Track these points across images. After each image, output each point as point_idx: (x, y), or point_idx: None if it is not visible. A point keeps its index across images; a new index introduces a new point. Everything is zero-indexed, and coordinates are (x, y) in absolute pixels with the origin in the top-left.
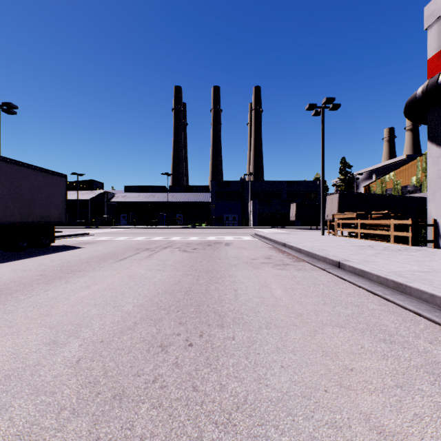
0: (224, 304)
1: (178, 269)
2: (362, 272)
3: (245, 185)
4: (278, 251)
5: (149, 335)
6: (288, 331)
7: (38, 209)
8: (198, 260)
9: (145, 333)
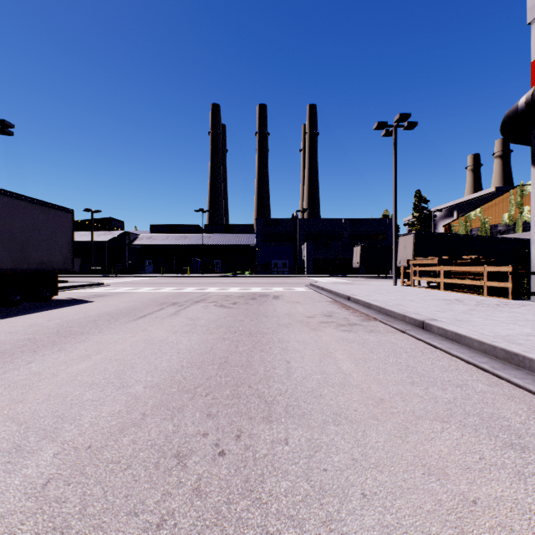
0: (273, 383)
1: (211, 331)
2: (457, 336)
3: (298, 224)
4: (341, 306)
5: (161, 435)
6: (366, 428)
7: (36, 253)
8: (238, 318)
9: (155, 432)
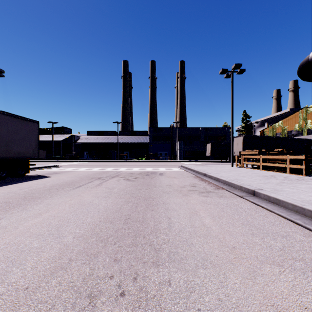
0: (159, 234)
1: (120, 196)
2: (277, 200)
3: (174, 130)
4: (201, 179)
5: (80, 278)
6: (226, 271)
7: (15, 147)
8: (138, 187)
9: (76, 274)
